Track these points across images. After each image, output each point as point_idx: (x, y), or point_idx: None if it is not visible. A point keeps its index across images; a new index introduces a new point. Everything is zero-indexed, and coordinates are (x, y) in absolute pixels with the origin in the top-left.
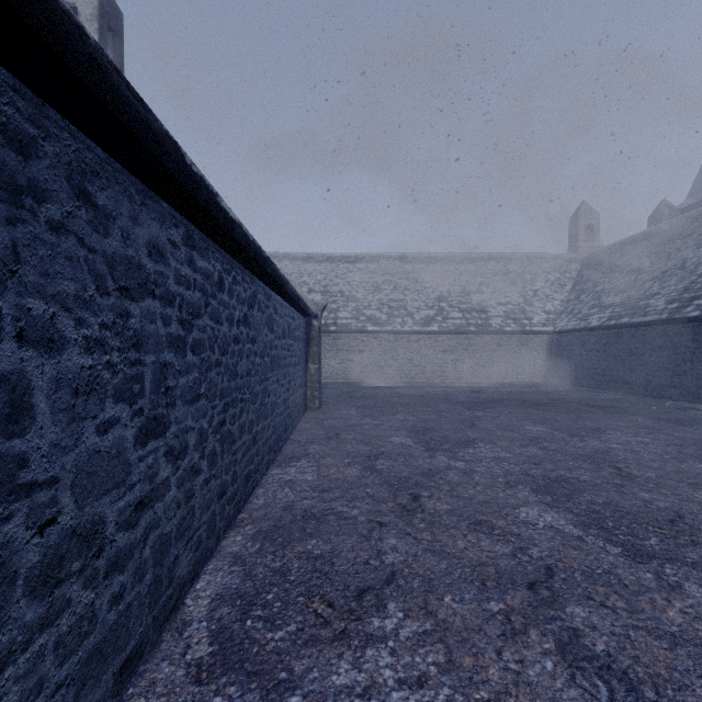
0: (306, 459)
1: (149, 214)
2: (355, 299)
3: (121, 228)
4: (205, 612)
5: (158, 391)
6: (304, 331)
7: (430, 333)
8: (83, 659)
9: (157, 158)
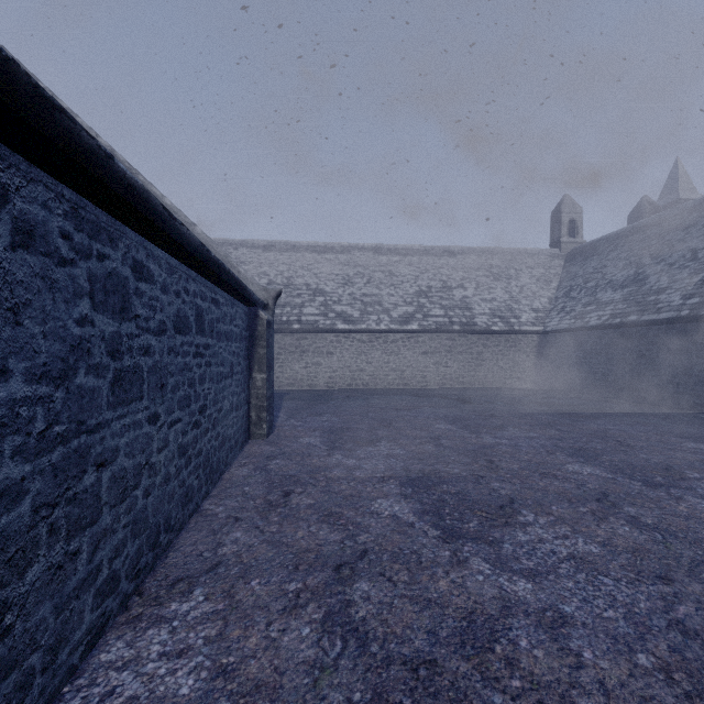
0: (207, 583)
1: None
2: (324, 293)
3: None
4: None
5: None
6: (245, 326)
7: (409, 333)
8: None
9: None
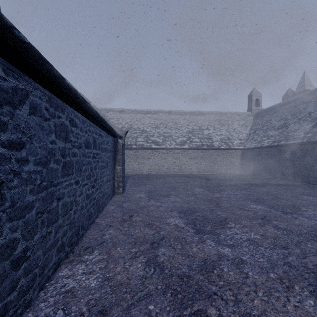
0: (99, 249)
1: None
2: (146, 132)
3: None
4: None
5: None
6: (112, 146)
7: (184, 149)
8: None
9: None
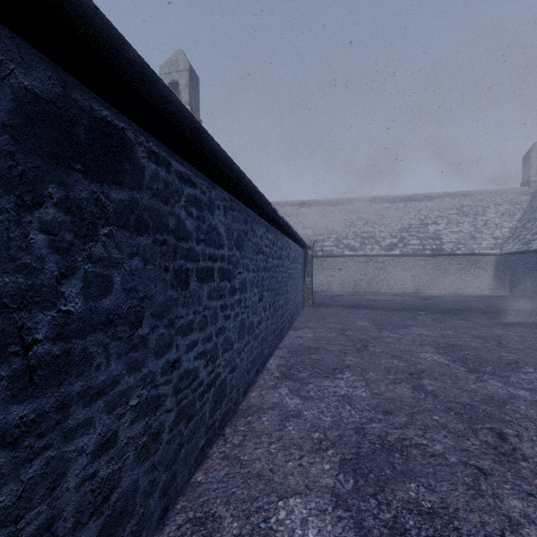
0: (307, 328)
1: (260, 226)
2: (336, 232)
3: (256, 234)
4: (275, 368)
5: (261, 285)
6: (303, 258)
7: (393, 256)
8: (252, 359)
9: (266, 210)
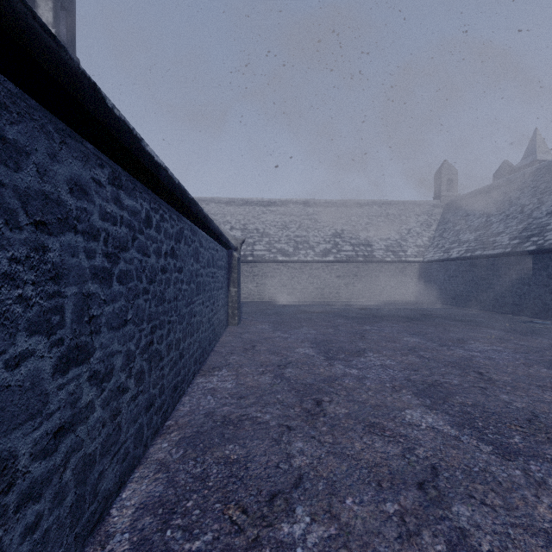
0: (227, 368)
1: (70, 153)
2: (268, 235)
3: (36, 164)
4: (128, 523)
5: (81, 320)
6: (226, 261)
7: (327, 263)
8: None
9: (74, 97)
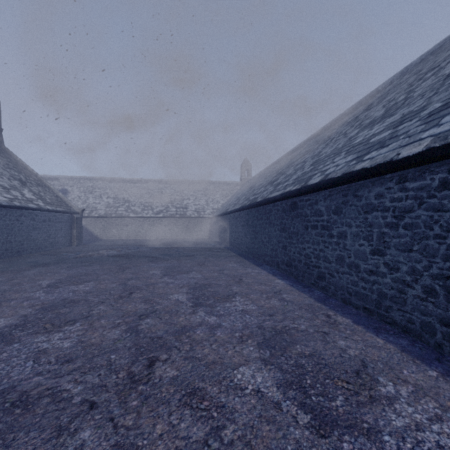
0: (45, 252)
1: None
2: (129, 202)
3: None
4: None
5: None
6: (69, 219)
7: (159, 218)
8: None
9: None
